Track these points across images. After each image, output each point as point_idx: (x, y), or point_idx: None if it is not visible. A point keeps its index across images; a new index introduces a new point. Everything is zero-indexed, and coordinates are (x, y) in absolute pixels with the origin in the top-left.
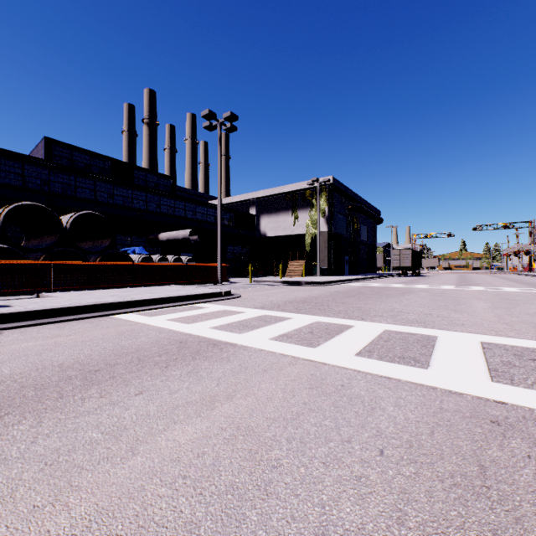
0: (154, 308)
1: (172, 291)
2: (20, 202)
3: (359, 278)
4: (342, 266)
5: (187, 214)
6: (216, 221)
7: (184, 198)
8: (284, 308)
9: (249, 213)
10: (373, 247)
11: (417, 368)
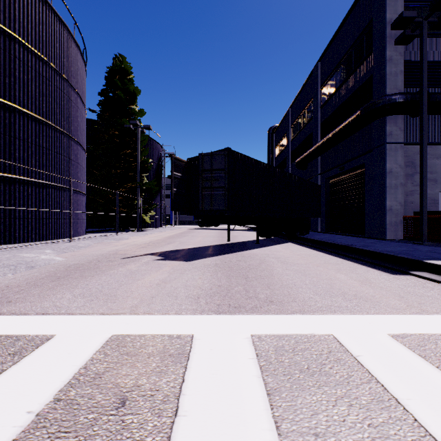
0: None
1: None
2: None
3: None
4: None
5: None
6: None
7: None
8: None
9: None
10: None
11: None
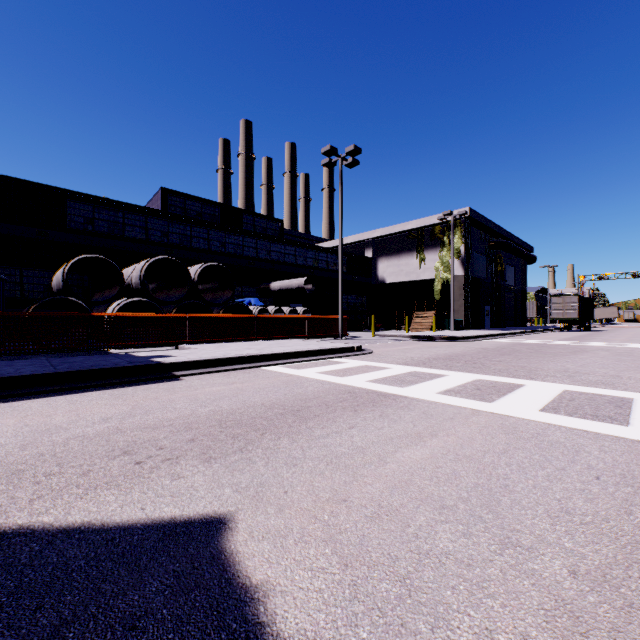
0: (294, 362)
1: (301, 344)
2: (157, 256)
3: (507, 333)
4: (482, 318)
5: (297, 261)
6: (328, 267)
7: (295, 243)
8: (431, 365)
9: (364, 257)
10: (523, 293)
11: (615, 425)
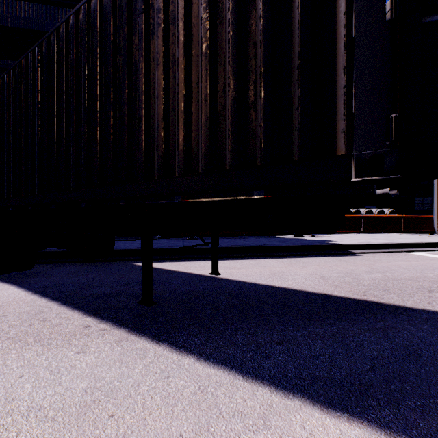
0: (430, 250)
1: (414, 238)
2: None
3: None
4: None
5: None
6: None
7: None
8: None
9: None
10: None
11: None
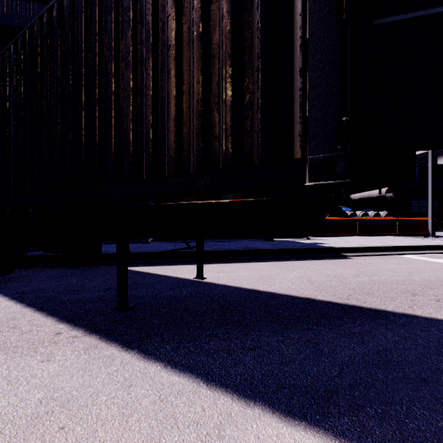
0: (422, 253)
1: (408, 240)
2: None
3: None
4: None
5: None
6: None
7: None
8: None
9: (437, 164)
10: None
11: None
